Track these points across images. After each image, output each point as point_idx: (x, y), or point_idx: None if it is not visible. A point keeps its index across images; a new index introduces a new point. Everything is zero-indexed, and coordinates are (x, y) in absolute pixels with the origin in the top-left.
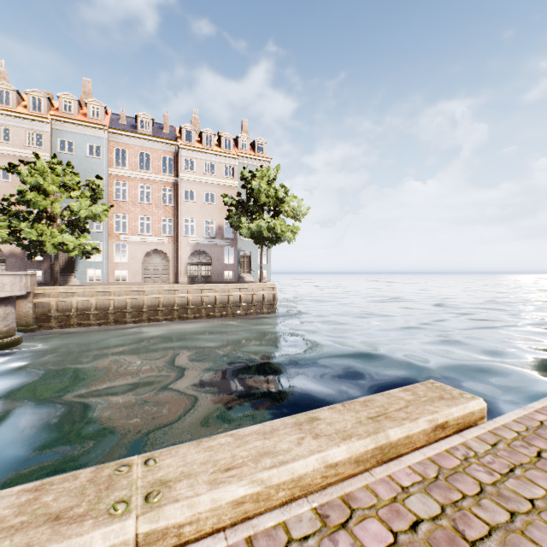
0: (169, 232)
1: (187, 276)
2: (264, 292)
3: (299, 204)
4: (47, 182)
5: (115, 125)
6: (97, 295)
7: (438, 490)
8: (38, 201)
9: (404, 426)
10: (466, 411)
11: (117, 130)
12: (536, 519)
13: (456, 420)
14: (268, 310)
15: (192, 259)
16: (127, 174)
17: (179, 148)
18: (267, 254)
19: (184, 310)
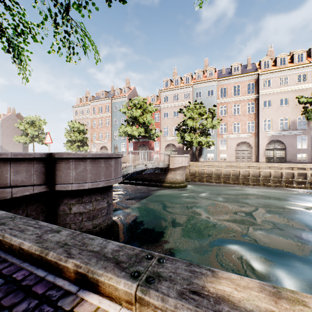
0: (249, 130)
1: (265, 157)
2: None
3: None
4: (194, 113)
5: (220, 76)
6: (215, 167)
7: None
8: (191, 123)
9: None
10: None
11: (221, 78)
12: None
13: None
14: None
15: (268, 146)
16: (226, 101)
17: (259, 75)
18: None
19: (266, 180)
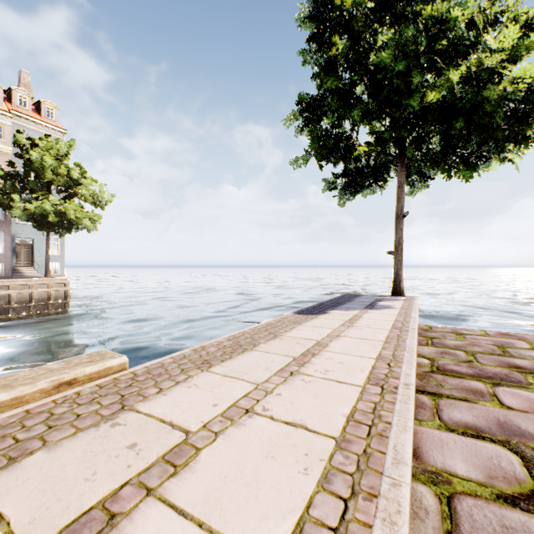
0: None
1: None
2: (51, 289)
3: (102, 190)
4: None
5: None
6: None
7: (2, 430)
8: None
9: (16, 389)
10: (102, 367)
11: None
12: (67, 425)
13: (90, 375)
14: (57, 310)
15: None
16: None
17: None
18: (61, 243)
19: None
